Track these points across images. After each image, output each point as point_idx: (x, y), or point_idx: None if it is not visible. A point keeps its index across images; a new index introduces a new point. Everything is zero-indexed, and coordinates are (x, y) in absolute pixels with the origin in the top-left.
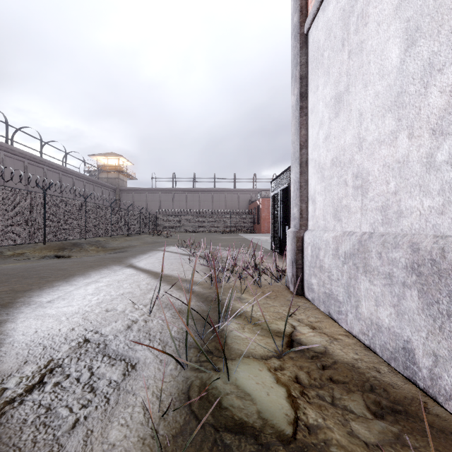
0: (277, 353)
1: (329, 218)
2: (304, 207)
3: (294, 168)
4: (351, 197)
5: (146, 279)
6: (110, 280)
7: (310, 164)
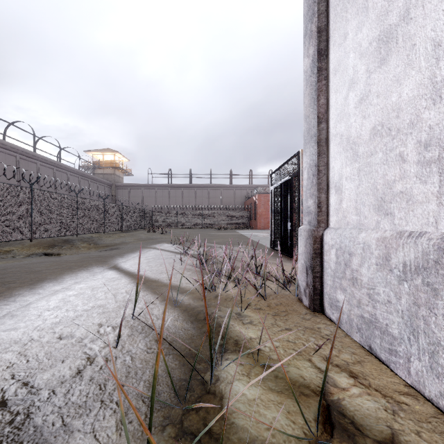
0: (309, 441)
1: (367, 212)
2: (324, 198)
3: (309, 149)
4: (414, 178)
5: (127, 285)
6: (84, 286)
7: (332, 142)
